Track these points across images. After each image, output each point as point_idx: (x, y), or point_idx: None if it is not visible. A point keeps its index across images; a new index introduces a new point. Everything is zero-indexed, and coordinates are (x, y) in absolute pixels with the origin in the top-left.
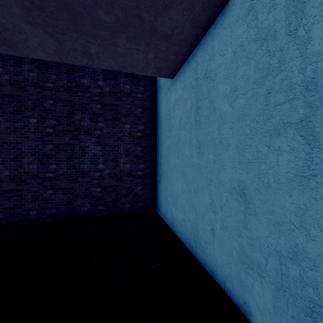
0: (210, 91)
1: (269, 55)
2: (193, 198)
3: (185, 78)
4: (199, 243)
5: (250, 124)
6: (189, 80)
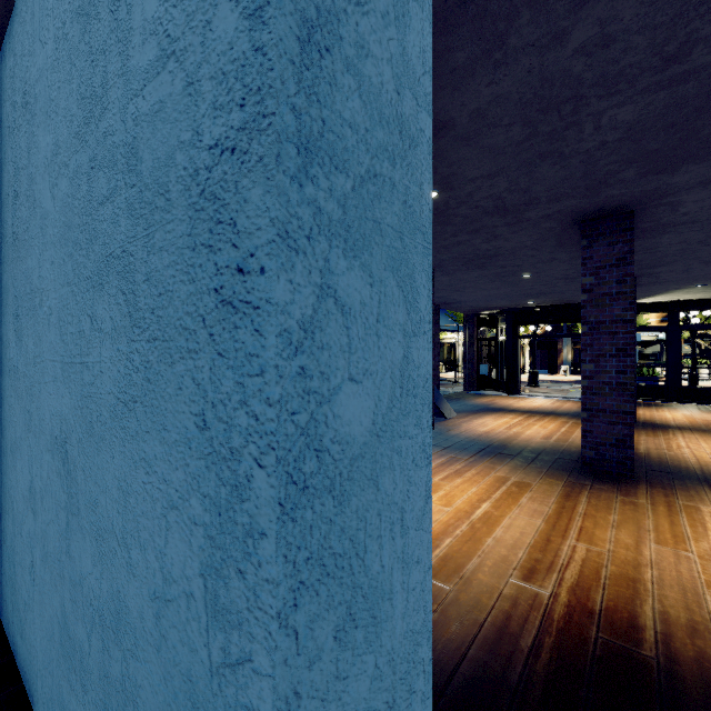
0: (30, 147)
1: (93, 62)
2: (10, 472)
3: (1, 99)
4: (17, 609)
5: (73, 253)
6: (5, 107)
